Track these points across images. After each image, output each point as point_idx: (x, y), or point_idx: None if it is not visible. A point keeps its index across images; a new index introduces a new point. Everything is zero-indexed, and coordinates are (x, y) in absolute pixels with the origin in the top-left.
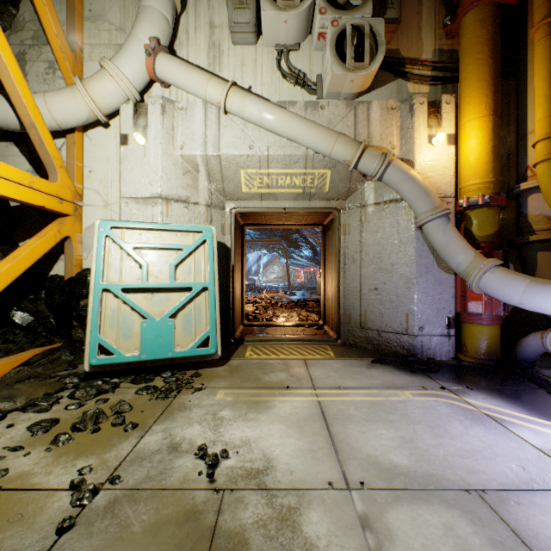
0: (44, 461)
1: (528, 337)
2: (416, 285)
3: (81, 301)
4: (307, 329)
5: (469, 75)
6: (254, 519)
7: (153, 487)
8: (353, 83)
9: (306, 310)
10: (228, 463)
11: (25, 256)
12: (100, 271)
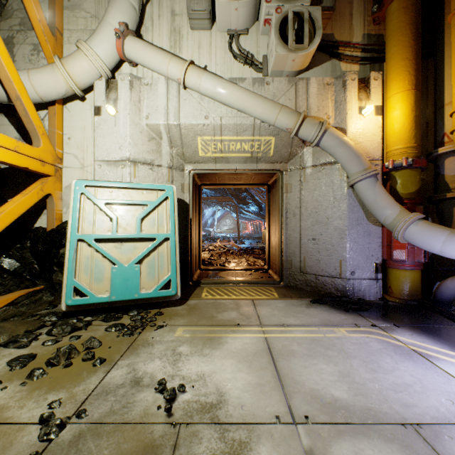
0: (18, 394)
1: (446, 280)
2: (348, 235)
3: (61, 250)
4: (254, 273)
5: (394, 55)
6: (207, 454)
7: (116, 421)
8: (294, 62)
9: (254, 256)
10: (185, 397)
11: (11, 210)
12: (75, 224)
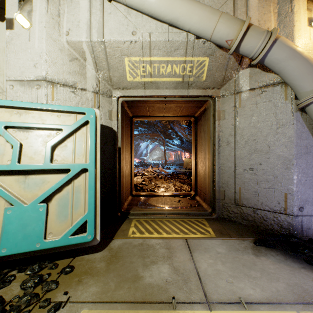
0: None
1: None
2: (296, 166)
3: None
4: (183, 199)
5: None
6: None
7: None
8: None
9: (180, 181)
10: None
11: None
12: None
